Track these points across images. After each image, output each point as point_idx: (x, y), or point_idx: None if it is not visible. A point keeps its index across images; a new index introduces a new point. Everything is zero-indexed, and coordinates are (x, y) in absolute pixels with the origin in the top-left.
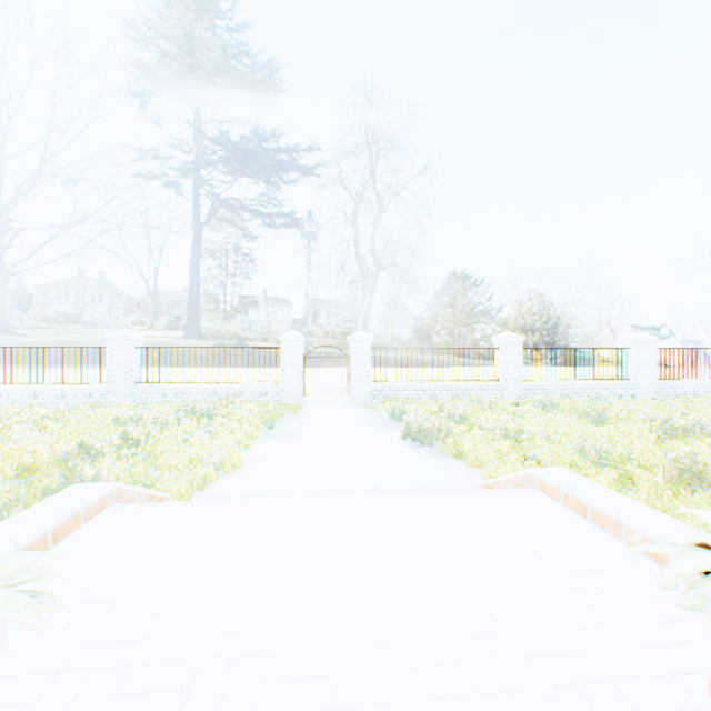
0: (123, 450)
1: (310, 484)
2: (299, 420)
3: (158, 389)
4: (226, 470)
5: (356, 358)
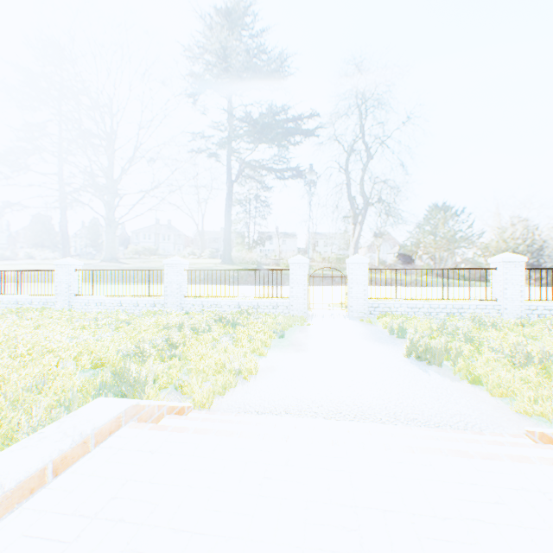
0: (165, 352)
1: (320, 403)
2: (305, 331)
3: (198, 301)
4: (243, 376)
5: (353, 278)
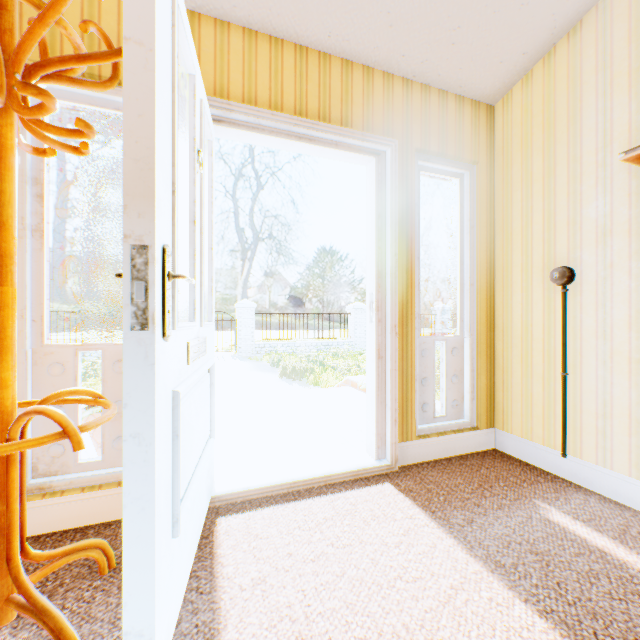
0: None
1: None
2: None
3: None
4: None
5: (242, 321)
